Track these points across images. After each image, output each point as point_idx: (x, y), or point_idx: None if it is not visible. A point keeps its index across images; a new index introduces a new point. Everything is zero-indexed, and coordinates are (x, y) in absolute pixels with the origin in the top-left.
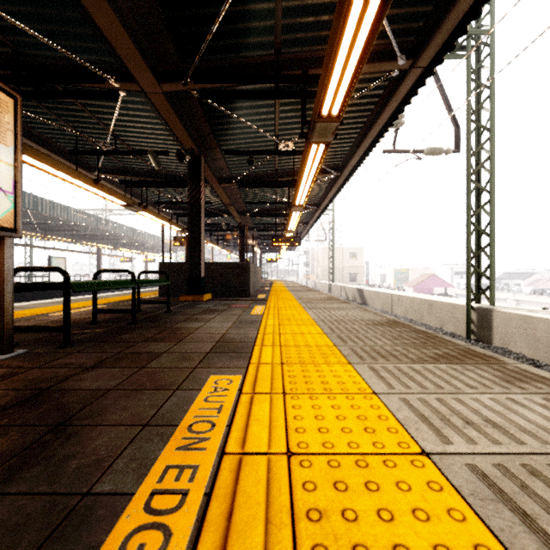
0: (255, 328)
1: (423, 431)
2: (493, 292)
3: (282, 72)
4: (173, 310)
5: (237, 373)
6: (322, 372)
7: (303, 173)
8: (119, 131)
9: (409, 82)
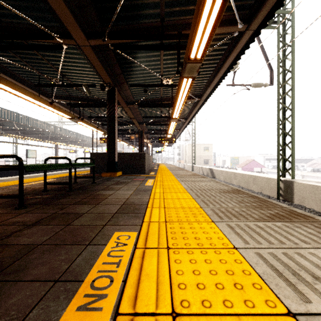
0: (148, 195)
1: (282, 287)
2: (294, 171)
3: (165, 32)
4: (97, 182)
5: (134, 230)
6: (194, 229)
7: (178, 97)
8: (65, 72)
9: (244, 40)
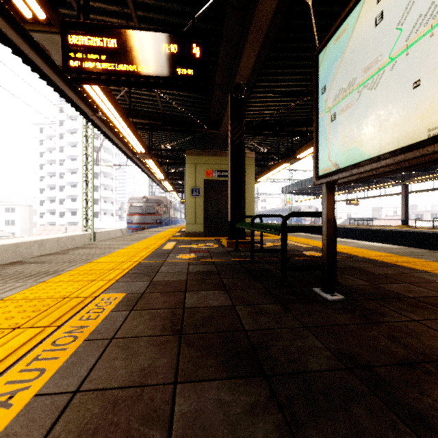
0: None
1: None
2: None
3: None
4: None
5: None
6: None
7: None
8: None
9: None
